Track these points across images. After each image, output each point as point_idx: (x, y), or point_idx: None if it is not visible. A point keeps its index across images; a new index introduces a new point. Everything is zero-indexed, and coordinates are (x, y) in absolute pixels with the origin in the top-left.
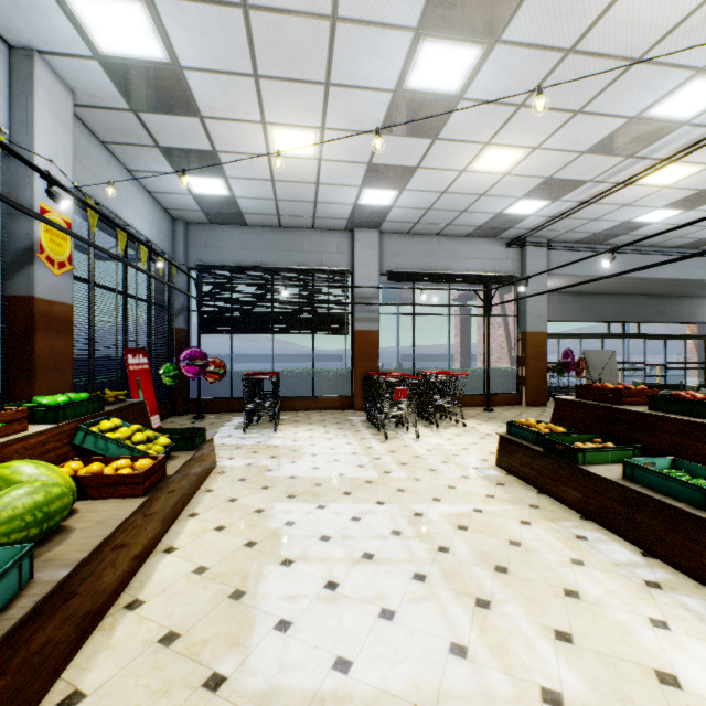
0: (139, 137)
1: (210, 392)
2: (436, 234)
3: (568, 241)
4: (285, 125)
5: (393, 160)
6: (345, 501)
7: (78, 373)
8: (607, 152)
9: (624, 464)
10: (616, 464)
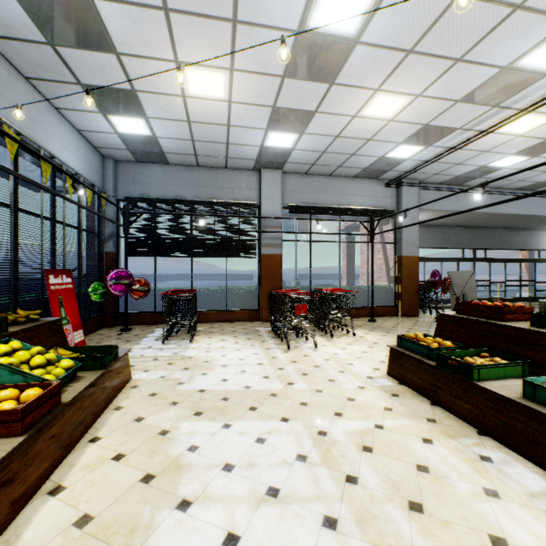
0: (60, 73)
1: (137, 306)
2: (329, 175)
3: (435, 182)
4: (196, 64)
5: (294, 104)
6: (251, 418)
7: (30, 290)
8: (477, 101)
9: (524, 384)
10: (508, 380)
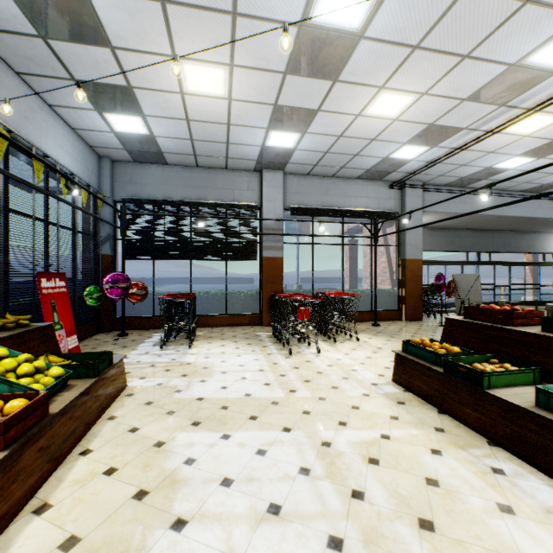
0: (53, 68)
1: (134, 311)
2: (331, 176)
3: (439, 184)
4: (195, 60)
5: (296, 102)
6: (251, 428)
7: (25, 294)
8: (484, 100)
9: (538, 392)
10: (519, 387)
